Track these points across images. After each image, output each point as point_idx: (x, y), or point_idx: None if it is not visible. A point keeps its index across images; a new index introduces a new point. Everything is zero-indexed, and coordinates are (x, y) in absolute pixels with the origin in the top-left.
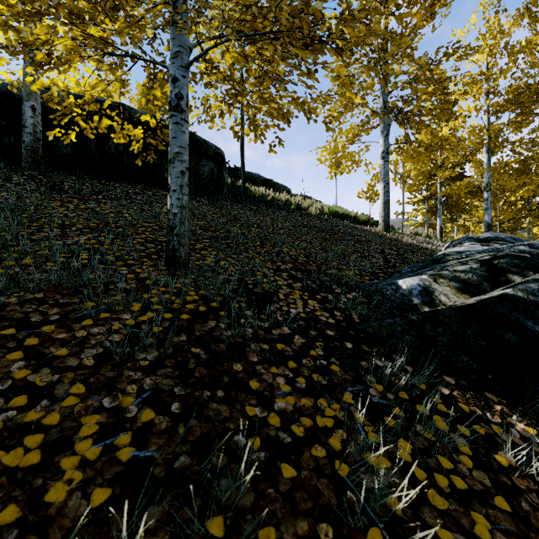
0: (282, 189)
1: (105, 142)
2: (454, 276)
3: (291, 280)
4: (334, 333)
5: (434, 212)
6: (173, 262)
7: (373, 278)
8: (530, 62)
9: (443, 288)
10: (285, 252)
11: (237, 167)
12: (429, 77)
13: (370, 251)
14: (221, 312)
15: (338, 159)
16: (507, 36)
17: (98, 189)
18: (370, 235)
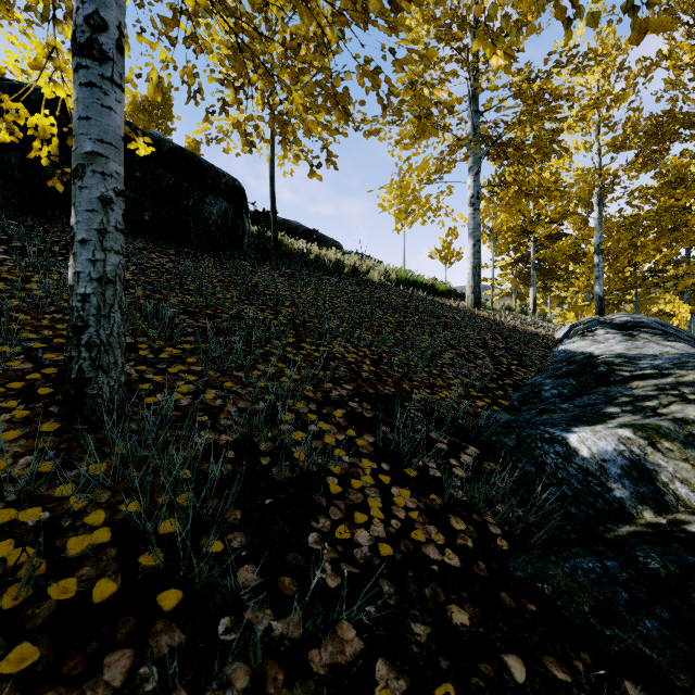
0: (331, 244)
1: (36, 158)
2: (690, 435)
3: (353, 429)
4: (469, 613)
5: (525, 279)
6: (80, 409)
7: (489, 402)
8: (673, 80)
9: (675, 464)
10: (339, 355)
11: (268, 211)
12: (538, 92)
13: (467, 344)
14: (163, 591)
15: (410, 205)
16: (624, 53)
17: (7, 234)
18: (460, 314)
